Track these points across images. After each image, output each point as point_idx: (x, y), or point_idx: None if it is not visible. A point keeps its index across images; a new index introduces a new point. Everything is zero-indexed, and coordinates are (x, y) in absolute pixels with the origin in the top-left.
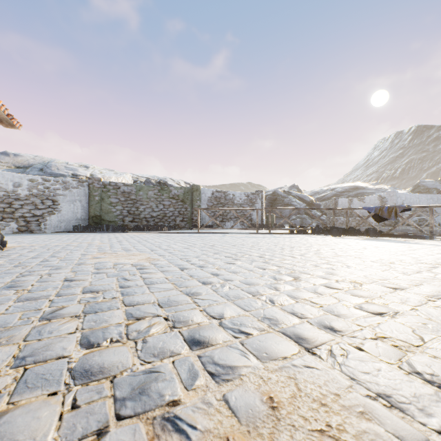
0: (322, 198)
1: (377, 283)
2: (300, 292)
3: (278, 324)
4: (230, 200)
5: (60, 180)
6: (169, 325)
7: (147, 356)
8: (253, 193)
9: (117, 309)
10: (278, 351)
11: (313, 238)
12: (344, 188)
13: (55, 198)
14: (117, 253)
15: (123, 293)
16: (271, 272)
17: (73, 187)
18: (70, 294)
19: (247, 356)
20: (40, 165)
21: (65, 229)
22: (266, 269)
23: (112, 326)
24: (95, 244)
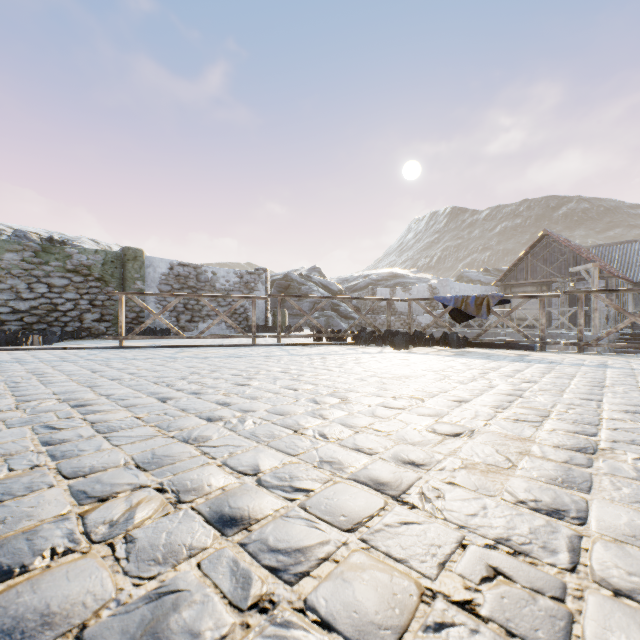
0: (353, 288)
1: None
2: None
3: None
4: (208, 282)
5: None
6: None
7: None
8: (250, 272)
9: None
10: None
11: (367, 356)
12: (381, 275)
13: None
14: None
15: None
16: None
17: None
18: None
19: None
20: None
21: None
22: None
23: None
24: None
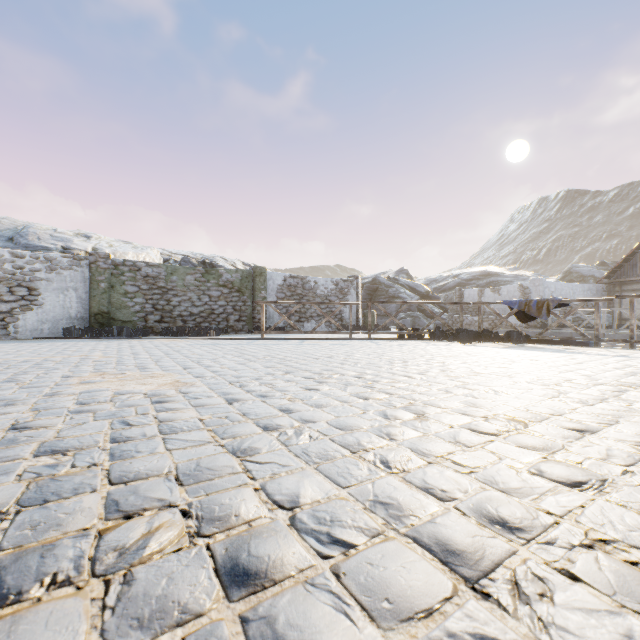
0: (441, 289)
1: (549, 421)
2: (431, 442)
3: (404, 518)
4: (311, 289)
5: (41, 257)
6: (188, 530)
7: (124, 628)
8: (344, 279)
9: (91, 491)
10: (413, 591)
11: (434, 346)
12: (472, 274)
13: (33, 285)
14: (125, 374)
15: (114, 453)
16: (378, 404)
17: (63, 267)
18: (8, 459)
19: (348, 613)
20: (10, 231)
21: (49, 333)
22: (369, 398)
23: (67, 539)
24: (93, 358)
